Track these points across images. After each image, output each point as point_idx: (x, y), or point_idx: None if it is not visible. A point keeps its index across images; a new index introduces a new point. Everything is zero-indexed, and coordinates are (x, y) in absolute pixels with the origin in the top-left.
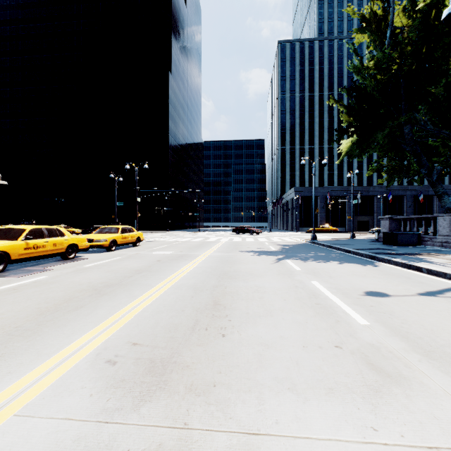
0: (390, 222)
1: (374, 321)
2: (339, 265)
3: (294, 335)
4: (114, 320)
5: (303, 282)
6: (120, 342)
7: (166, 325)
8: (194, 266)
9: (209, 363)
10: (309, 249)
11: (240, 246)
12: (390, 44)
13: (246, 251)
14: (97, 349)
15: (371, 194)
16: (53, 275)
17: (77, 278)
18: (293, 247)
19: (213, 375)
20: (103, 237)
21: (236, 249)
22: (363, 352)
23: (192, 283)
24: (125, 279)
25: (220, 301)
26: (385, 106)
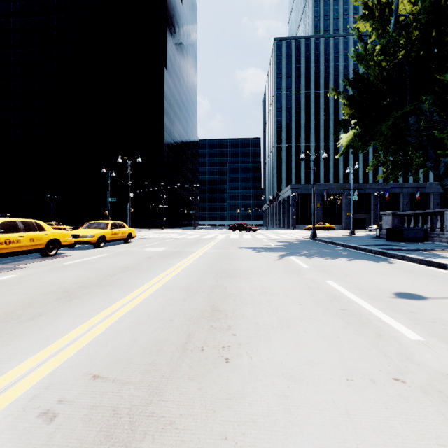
0: (393, 218)
1: (428, 335)
2: (349, 262)
3: (327, 358)
4: (76, 335)
5: (316, 282)
6: (74, 373)
7: (147, 344)
8: (188, 264)
9: (207, 415)
10: (310, 245)
11: (238, 242)
12: (395, 31)
13: (244, 247)
14: (35, 387)
15: (368, 191)
16: (23, 274)
17: (50, 278)
18: (294, 244)
19: (215, 444)
20: (91, 233)
21: (234, 246)
22: (441, 390)
23: (185, 283)
24: (107, 278)
25: (220, 306)
26: (388, 97)
